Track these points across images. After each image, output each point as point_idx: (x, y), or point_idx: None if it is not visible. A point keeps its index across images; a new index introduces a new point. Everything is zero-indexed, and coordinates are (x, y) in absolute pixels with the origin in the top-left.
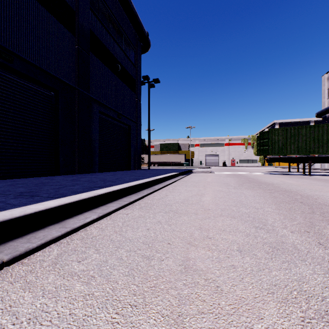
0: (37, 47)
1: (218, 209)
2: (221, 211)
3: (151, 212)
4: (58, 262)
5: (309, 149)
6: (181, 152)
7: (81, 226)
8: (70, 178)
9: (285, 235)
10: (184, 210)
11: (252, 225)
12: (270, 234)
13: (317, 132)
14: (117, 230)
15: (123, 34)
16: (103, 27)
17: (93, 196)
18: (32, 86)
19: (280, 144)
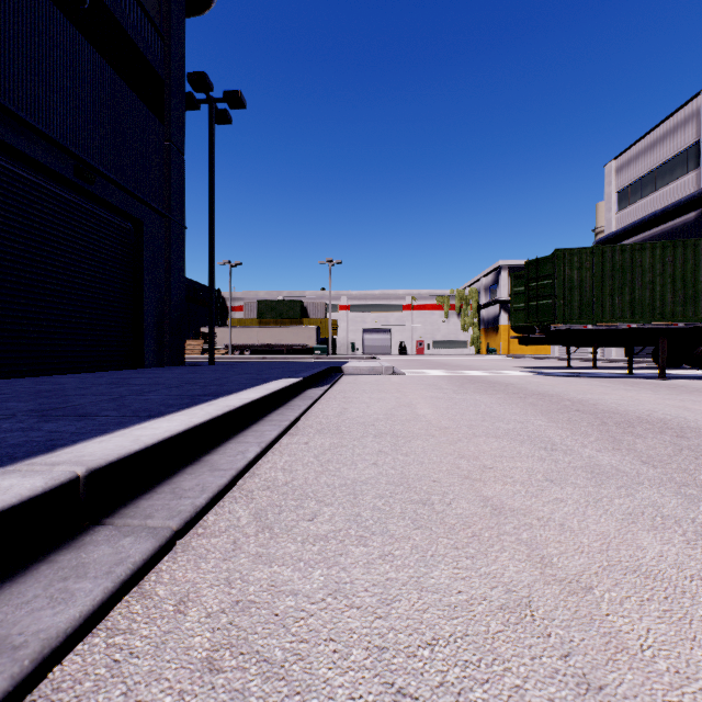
0: None
1: None
2: None
3: None
4: None
5: (662, 307)
6: (308, 323)
7: None
8: None
9: None
10: None
11: None
12: None
13: (682, 261)
14: None
15: None
16: None
17: None
18: None
19: (587, 292)
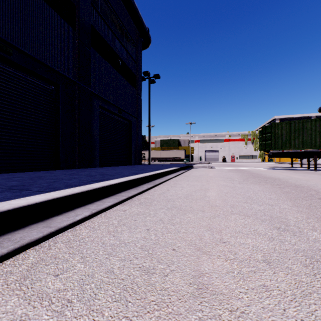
0: (37, 40)
1: (227, 205)
2: (231, 208)
3: (151, 208)
4: (29, 276)
5: (315, 143)
6: (181, 148)
7: (69, 226)
8: (69, 172)
9: (318, 240)
10: (188, 206)
11: (272, 225)
12: (299, 237)
13: None
14: (111, 230)
15: (124, 29)
16: (104, 22)
17: (87, 190)
18: (32, 80)
19: (284, 138)
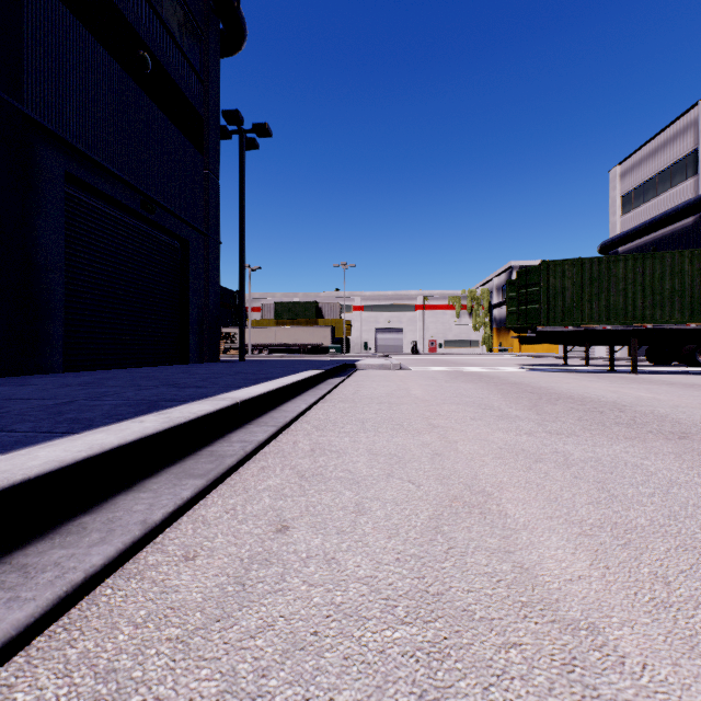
0: None
1: None
2: None
3: None
4: None
5: (633, 311)
6: (323, 323)
7: None
8: None
9: None
10: None
11: None
12: None
13: (650, 271)
14: None
15: None
16: None
17: None
18: None
19: (569, 298)
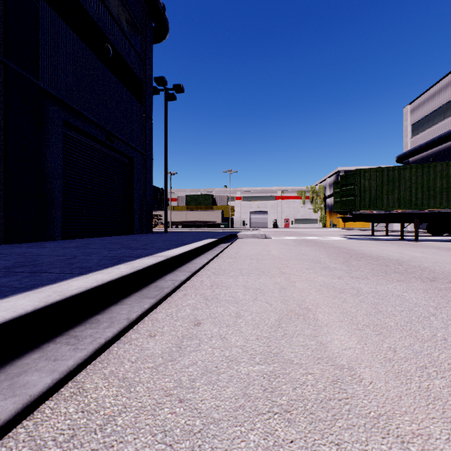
0: None
1: None
2: None
3: None
4: None
5: (416, 201)
6: (216, 208)
7: None
8: None
9: None
10: None
11: None
12: None
13: (427, 175)
14: None
15: None
16: None
17: None
18: None
19: (373, 193)
